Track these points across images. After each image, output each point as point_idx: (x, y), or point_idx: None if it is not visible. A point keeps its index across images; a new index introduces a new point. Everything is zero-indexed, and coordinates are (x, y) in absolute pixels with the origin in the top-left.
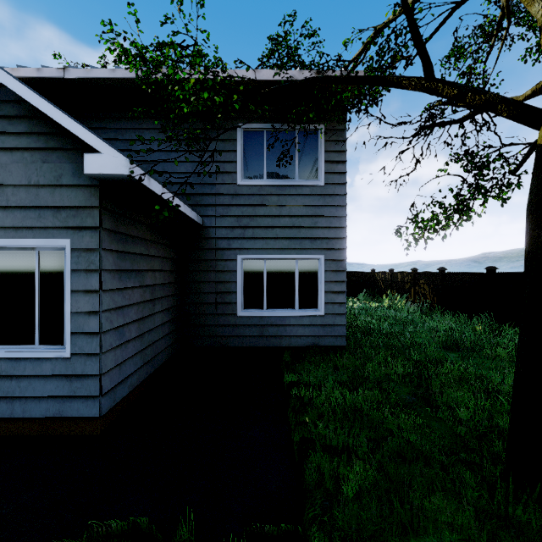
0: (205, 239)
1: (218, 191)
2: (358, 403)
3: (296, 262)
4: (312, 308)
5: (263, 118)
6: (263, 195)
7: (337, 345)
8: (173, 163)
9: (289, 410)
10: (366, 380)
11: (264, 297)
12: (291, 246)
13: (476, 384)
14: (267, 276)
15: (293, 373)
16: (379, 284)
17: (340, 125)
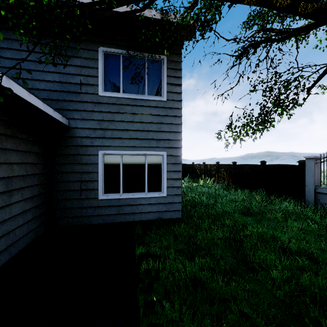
0: (71, 137)
1: (83, 99)
2: (196, 273)
3: (146, 156)
4: (158, 191)
5: (120, 45)
6: (120, 104)
7: (175, 217)
8: (41, 73)
9: (138, 290)
10: (199, 248)
11: (121, 184)
12: (142, 144)
13: (274, 244)
14: (123, 167)
15: (143, 247)
16: (197, 171)
17: (177, 58)
